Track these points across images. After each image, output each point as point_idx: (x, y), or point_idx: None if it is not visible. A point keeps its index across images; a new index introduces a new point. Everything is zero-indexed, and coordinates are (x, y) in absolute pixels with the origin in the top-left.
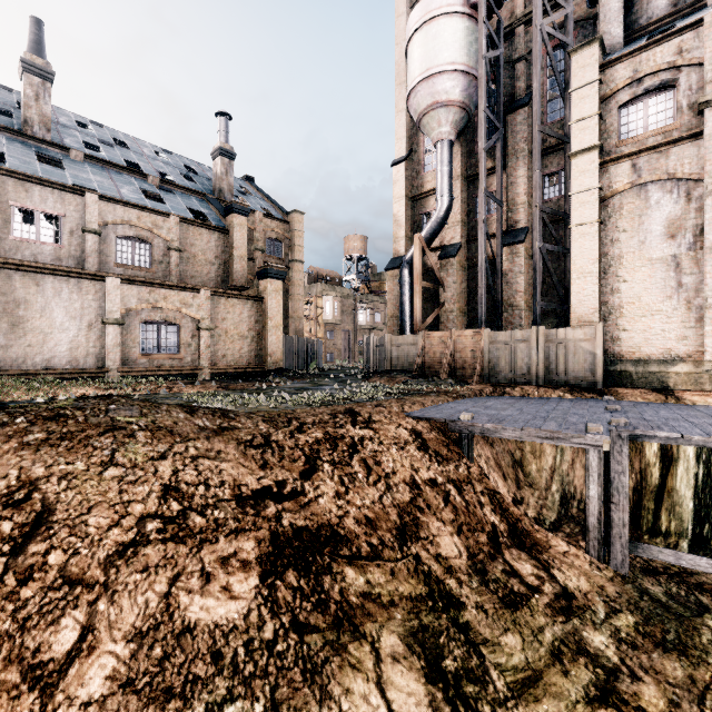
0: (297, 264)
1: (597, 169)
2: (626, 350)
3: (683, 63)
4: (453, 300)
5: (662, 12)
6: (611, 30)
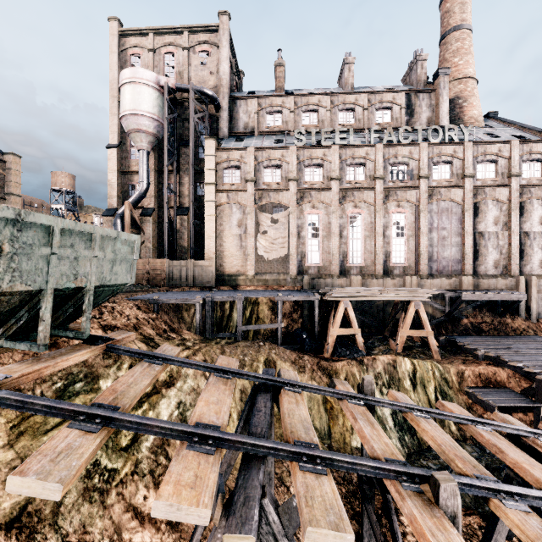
0: (14, 197)
1: (215, 193)
2: (225, 270)
3: (242, 162)
4: (150, 241)
5: (242, 130)
6: (224, 128)
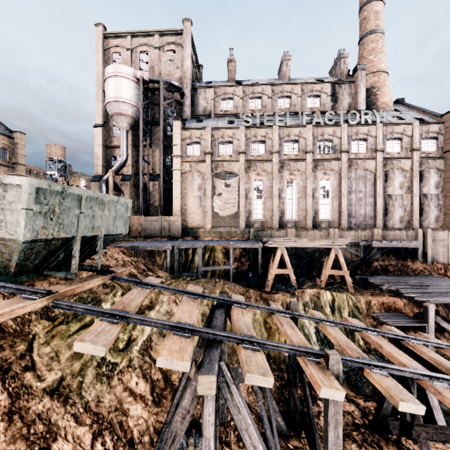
0: (20, 166)
1: (180, 163)
2: (188, 224)
3: (202, 139)
4: None
5: (201, 112)
6: (187, 111)
